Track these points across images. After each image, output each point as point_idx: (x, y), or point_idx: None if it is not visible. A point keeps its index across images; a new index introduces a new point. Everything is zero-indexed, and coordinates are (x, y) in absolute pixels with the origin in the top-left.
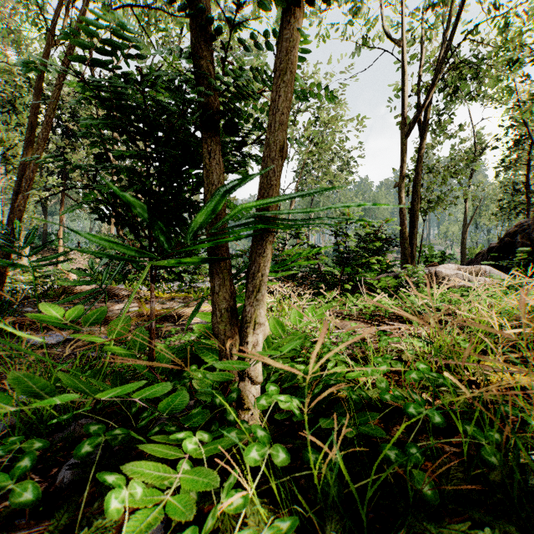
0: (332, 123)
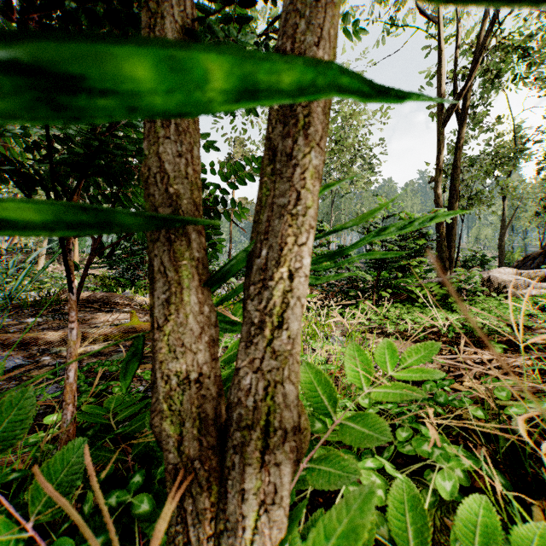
0: (356, 118)
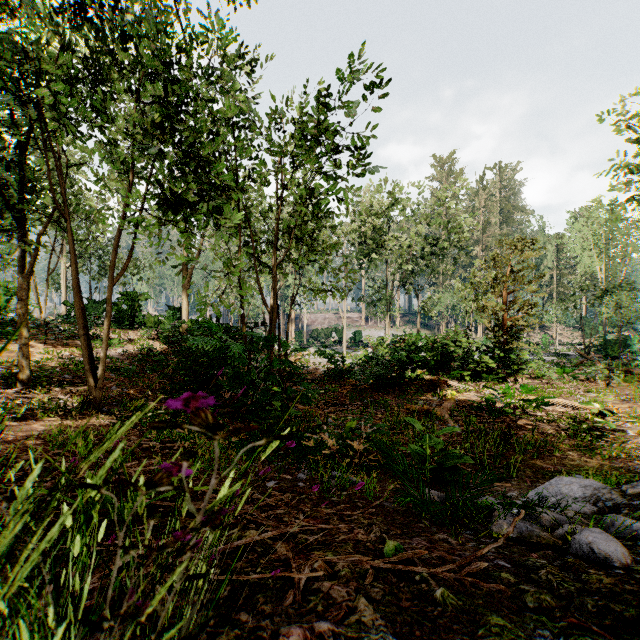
0: None
